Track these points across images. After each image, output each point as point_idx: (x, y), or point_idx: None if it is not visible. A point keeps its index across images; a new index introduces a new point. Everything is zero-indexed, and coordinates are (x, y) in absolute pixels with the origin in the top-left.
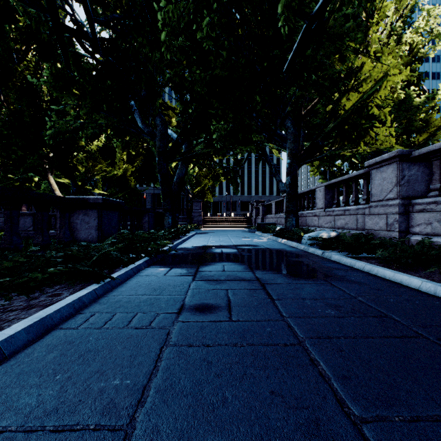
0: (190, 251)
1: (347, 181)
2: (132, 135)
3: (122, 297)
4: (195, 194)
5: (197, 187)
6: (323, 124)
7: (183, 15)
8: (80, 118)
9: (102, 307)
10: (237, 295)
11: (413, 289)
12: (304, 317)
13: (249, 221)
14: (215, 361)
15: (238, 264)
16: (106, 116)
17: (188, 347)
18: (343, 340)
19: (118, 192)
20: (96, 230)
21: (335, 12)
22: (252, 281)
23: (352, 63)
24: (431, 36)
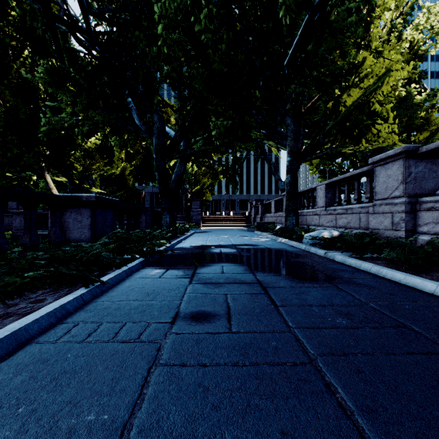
0: (188, 251)
1: (349, 179)
2: (130, 133)
3: (111, 303)
4: (194, 193)
5: (196, 185)
6: (324, 121)
7: (181, 9)
8: (75, 115)
9: (87, 315)
10: (237, 300)
11: (428, 294)
12: (312, 327)
13: (248, 220)
14: (212, 386)
15: (237, 265)
16: (102, 113)
17: (181, 367)
18: (361, 357)
19: (117, 191)
20: (89, 229)
21: (337, 6)
22: (253, 284)
23: (354, 58)
24: (431, 33)
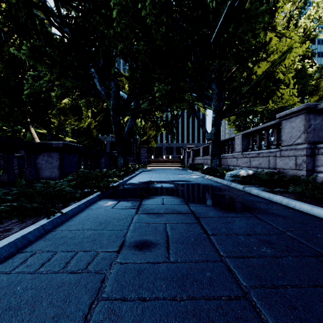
0: (136, 185)
1: (260, 130)
2: (94, 96)
3: (68, 232)
4: (142, 142)
5: (143, 136)
6: (240, 86)
7: None
8: (51, 81)
9: (45, 244)
10: (175, 229)
11: None
12: (241, 257)
13: (182, 162)
14: None
15: (175, 197)
16: (72, 80)
17: (121, 302)
18: (291, 290)
19: (84, 140)
20: (58, 169)
21: None
22: (188, 214)
23: (263, 38)
24: (320, 22)
